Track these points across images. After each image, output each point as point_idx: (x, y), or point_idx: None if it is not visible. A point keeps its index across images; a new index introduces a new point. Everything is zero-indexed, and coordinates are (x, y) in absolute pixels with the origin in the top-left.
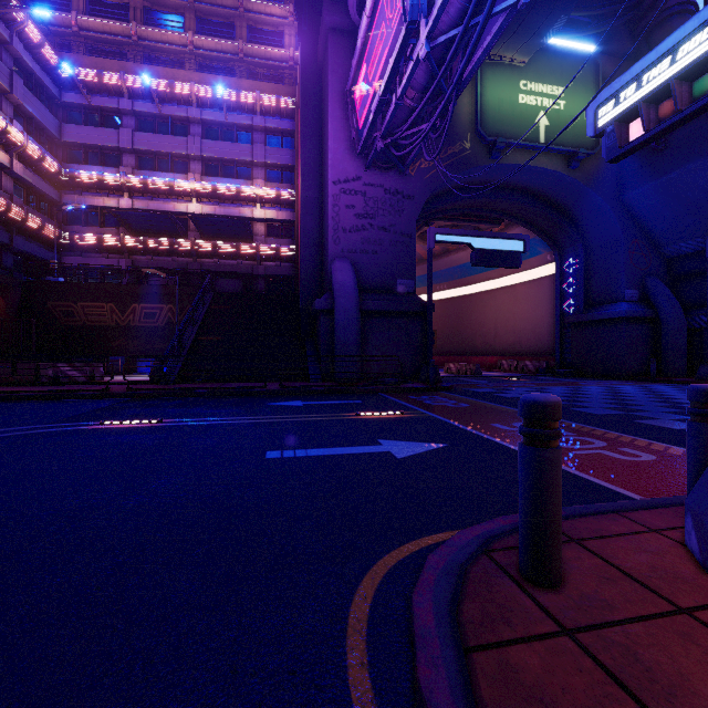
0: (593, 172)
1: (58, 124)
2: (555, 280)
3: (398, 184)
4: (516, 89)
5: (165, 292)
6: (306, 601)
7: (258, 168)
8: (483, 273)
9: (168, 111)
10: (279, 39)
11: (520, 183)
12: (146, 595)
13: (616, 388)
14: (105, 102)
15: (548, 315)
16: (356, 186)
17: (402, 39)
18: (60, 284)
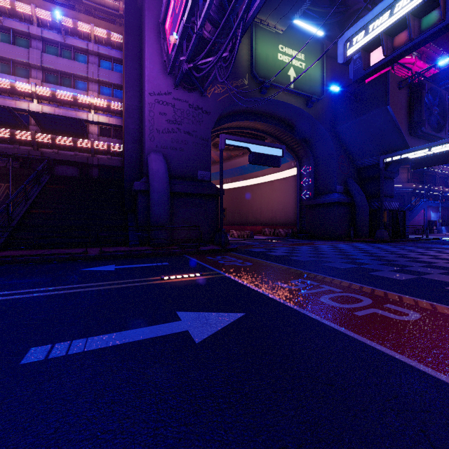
0: (320, 111)
1: None
2: (297, 178)
3: (199, 102)
4: (276, 49)
5: (3, 172)
6: None
7: (92, 83)
8: (254, 173)
9: (10, 24)
10: None
11: (278, 113)
12: None
13: (337, 246)
14: None
15: (292, 200)
16: (167, 99)
17: None
18: None
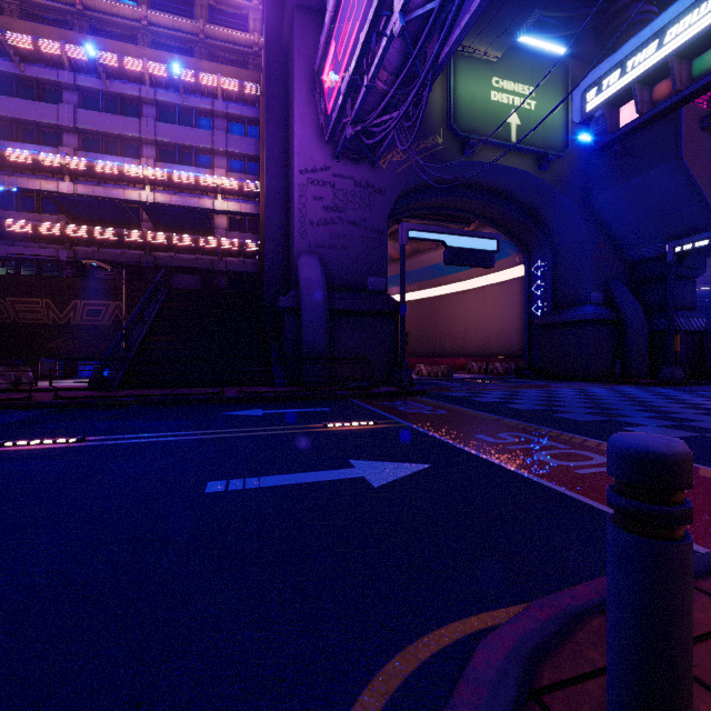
0: (562, 174)
1: None
2: (524, 282)
3: (369, 176)
4: (488, 85)
5: (112, 287)
6: None
7: (219, 157)
8: (453, 275)
9: (117, 88)
10: (243, 22)
11: (491, 182)
12: None
13: (587, 391)
14: (42, 73)
15: (516, 317)
16: (325, 176)
17: (374, 8)
18: None
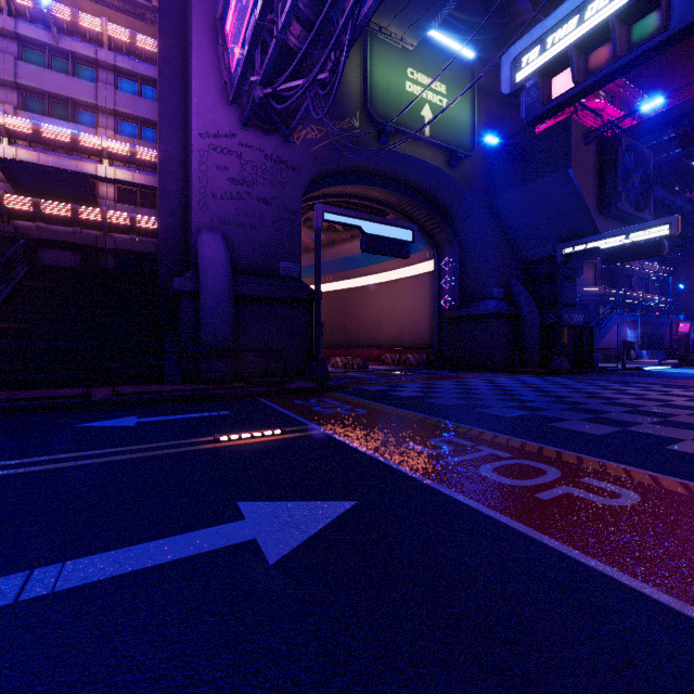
0: (469, 174)
1: None
2: (434, 277)
3: (282, 151)
4: (403, 75)
5: None
6: None
7: (105, 115)
8: (368, 267)
9: None
10: None
11: (406, 175)
12: None
13: (496, 381)
14: None
15: (427, 310)
16: (230, 144)
17: None
18: None
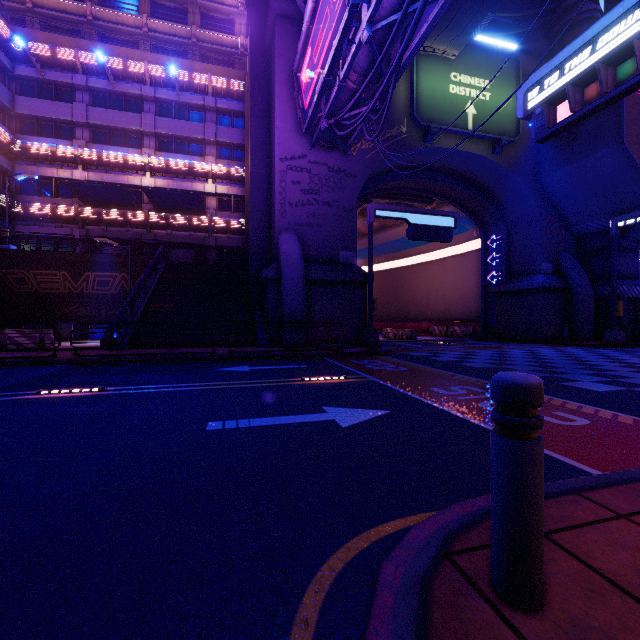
0: (514, 157)
1: (10, 96)
2: (481, 254)
3: (341, 162)
4: (447, 79)
5: (118, 261)
6: (234, 634)
7: (210, 146)
8: (417, 248)
9: (122, 88)
10: (230, 26)
11: (450, 165)
12: (25, 636)
13: (536, 351)
14: (59, 76)
15: (474, 286)
16: (302, 163)
17: (345, 21)
18: (11, 252)
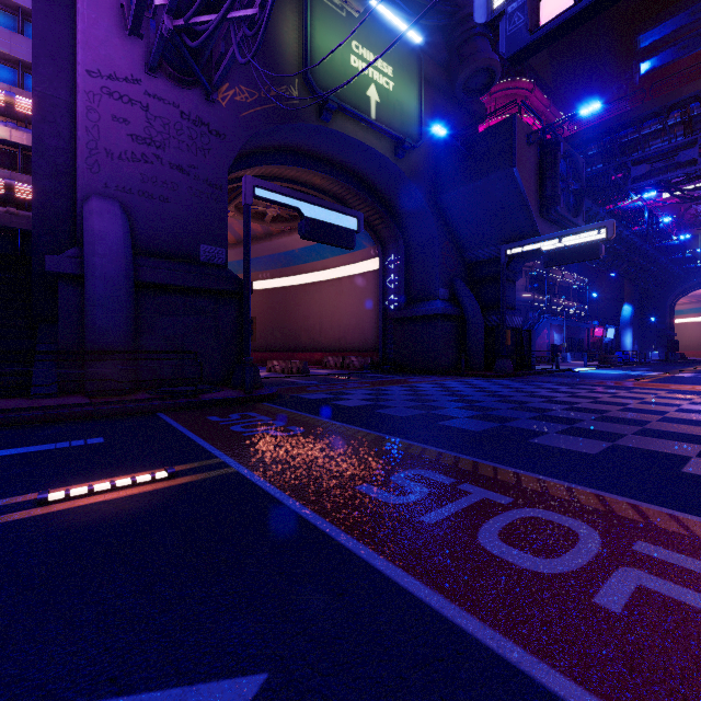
0: (416, 167)
1: None
2: (379, 275)
3: (202, 110)
4: (348, 47)
5: None
6: None
7: None
8: (309, 264)
9: None
10: None
11: (350, 162)
12: None
13: (446, 385)
14: None
15: (371, 311)
16: (132, 91)
17: None
18: None
